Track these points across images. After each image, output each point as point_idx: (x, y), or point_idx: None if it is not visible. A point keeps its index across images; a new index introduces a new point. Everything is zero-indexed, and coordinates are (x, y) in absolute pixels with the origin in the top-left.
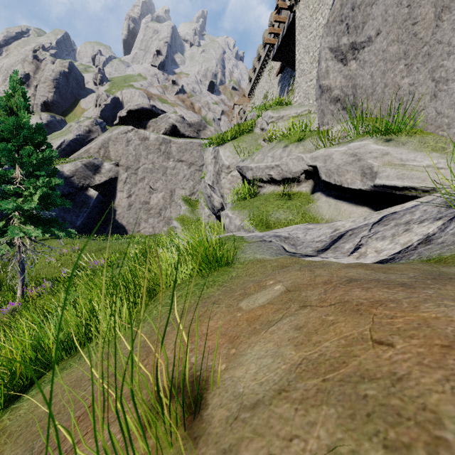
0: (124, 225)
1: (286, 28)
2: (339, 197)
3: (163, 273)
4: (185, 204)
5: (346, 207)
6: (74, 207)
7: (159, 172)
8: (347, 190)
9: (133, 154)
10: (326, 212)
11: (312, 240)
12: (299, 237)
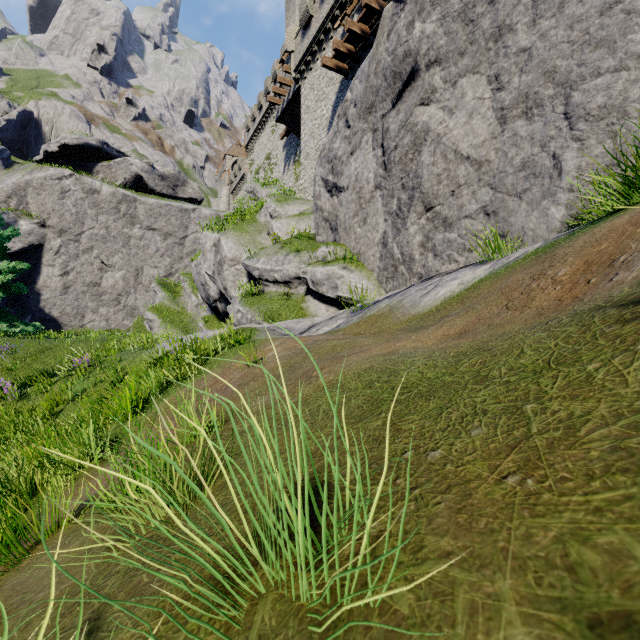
0: (55, 316)
1: (292, 94)
2: (321, 300)
3: (210, 349)
4: (162, 289)
5: (325, 307)
6: None
7: (117, 242)
8: (325, 296)
9: (72, 212)
10: (313, 310)
11: (299, 329)
12: (293, 327)
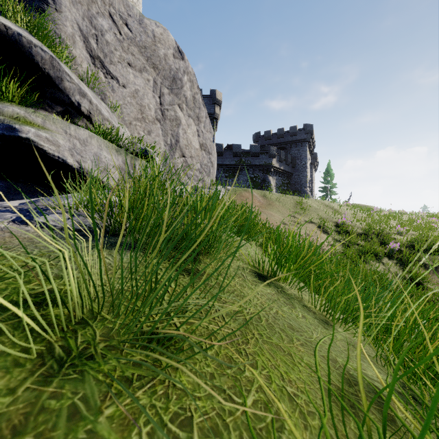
0: None
1: None
2: None
3: None
4: None
5: None
6: None
7: None
8: None
9: None
10: None
11: None
12: None
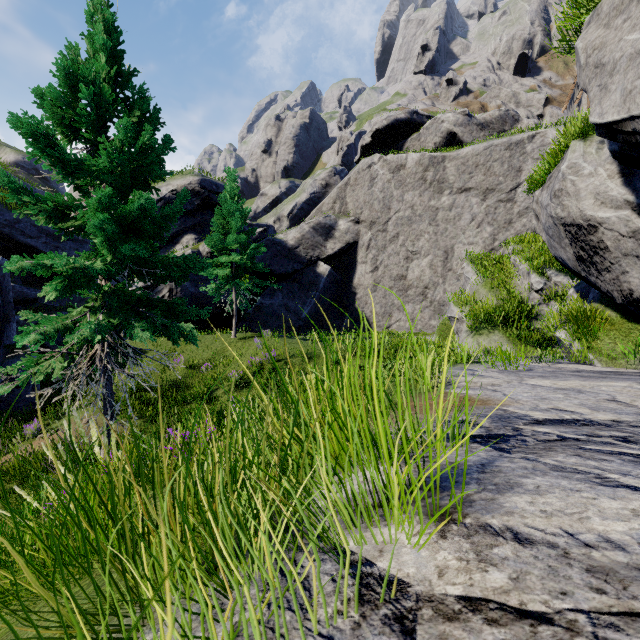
0: (366, 315)
1: None
2: None
3: None
4: (476, 270)
5: None
6: (299, 291)
7: (423, 220)
8: None
9: (379, 199)
10: None
11: None
12: None
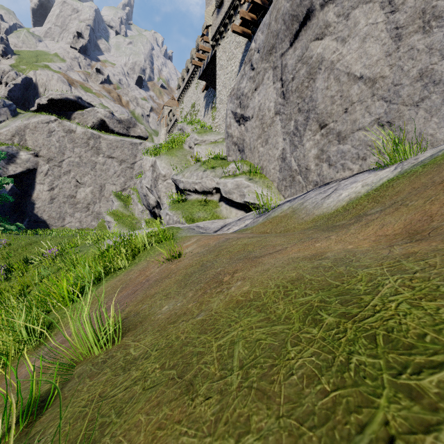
0: (44, 219)
1: (210, 58)
2: (232, 205)
3: (140, 244)
4: (117, 200)
5: (234, 211)
6: None
7: (87, 166)
8: (234, 202)
9: (56, 146)
10: (225, 213)
11: (214, 228)
12: (209, 227)
